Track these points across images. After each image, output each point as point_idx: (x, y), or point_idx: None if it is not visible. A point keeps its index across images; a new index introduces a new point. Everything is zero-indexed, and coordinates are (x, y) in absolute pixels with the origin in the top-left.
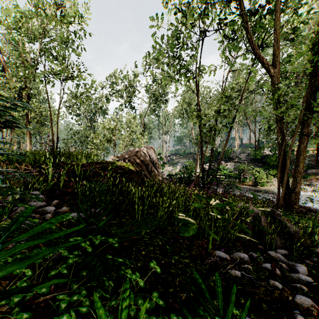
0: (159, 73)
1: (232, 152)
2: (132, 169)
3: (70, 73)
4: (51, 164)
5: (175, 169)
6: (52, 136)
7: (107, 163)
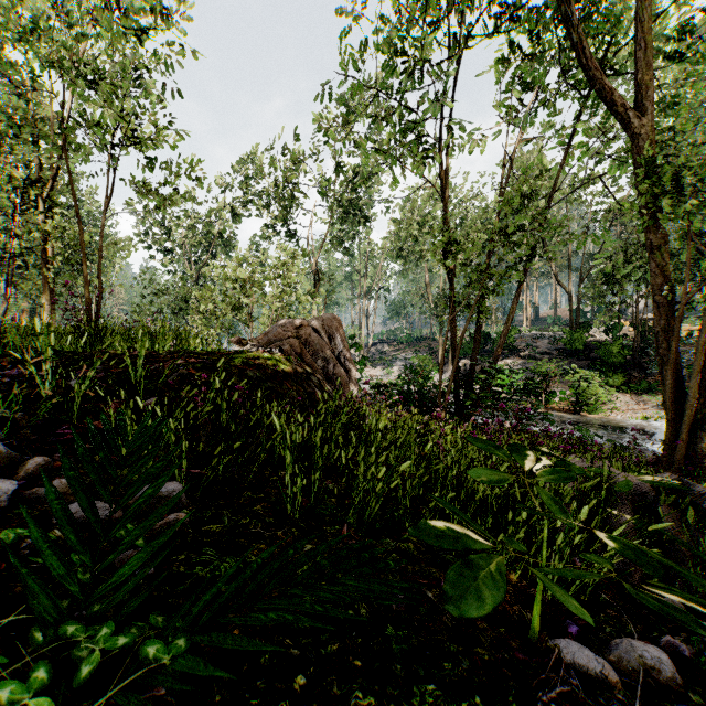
0: (353, 153)
1: (517, 336)
2: (286, 369)
3: (129, 129)
4: (49, 351)
5: (389, 373)
6: (85, 288)
7: (221, 353)
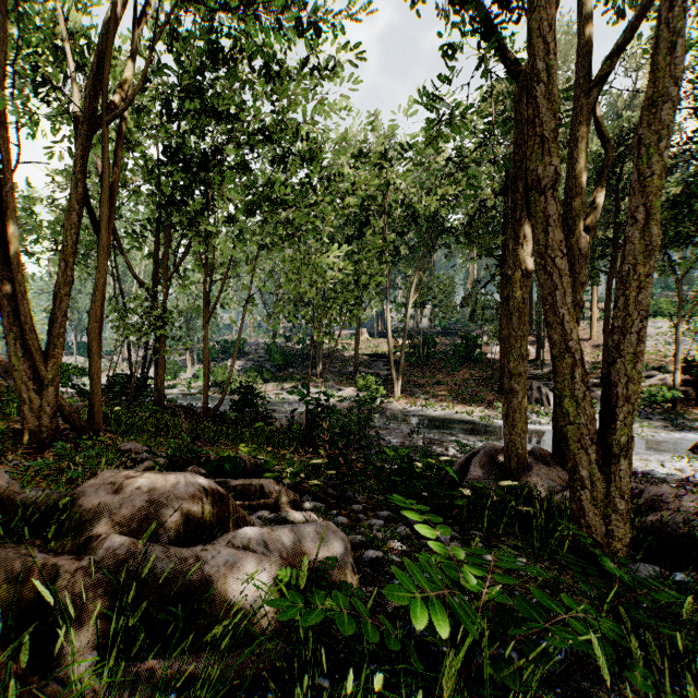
0: None
1: (256, 343)
2: None
3: None
4: None
5: None
6: None
7: None
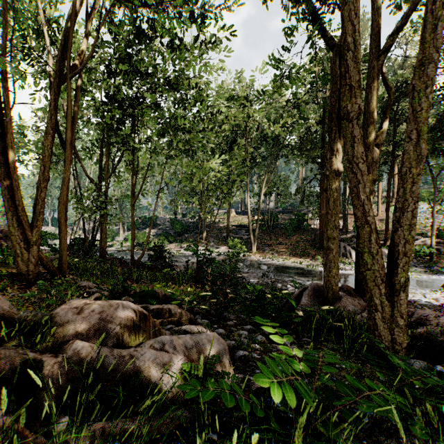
0: None
1: (164, 218)
2: None
3: None
4: None
5: None
6: None
7: None
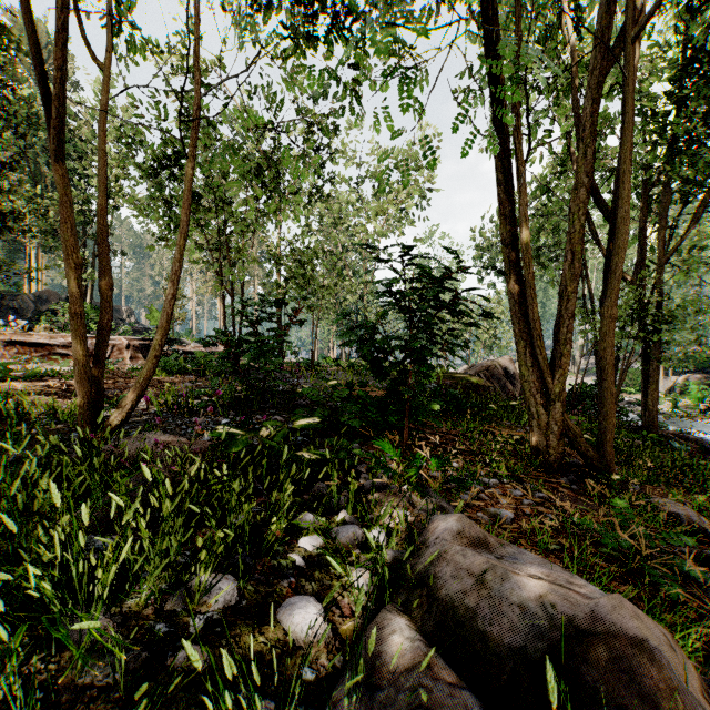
0: None
1: None
2: (480, 383)
3: None
4: None
5: None
6: None
7: (458, 378)
